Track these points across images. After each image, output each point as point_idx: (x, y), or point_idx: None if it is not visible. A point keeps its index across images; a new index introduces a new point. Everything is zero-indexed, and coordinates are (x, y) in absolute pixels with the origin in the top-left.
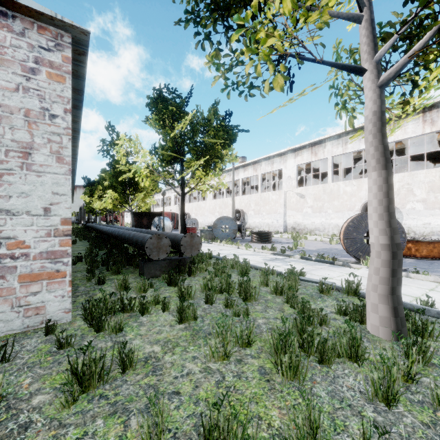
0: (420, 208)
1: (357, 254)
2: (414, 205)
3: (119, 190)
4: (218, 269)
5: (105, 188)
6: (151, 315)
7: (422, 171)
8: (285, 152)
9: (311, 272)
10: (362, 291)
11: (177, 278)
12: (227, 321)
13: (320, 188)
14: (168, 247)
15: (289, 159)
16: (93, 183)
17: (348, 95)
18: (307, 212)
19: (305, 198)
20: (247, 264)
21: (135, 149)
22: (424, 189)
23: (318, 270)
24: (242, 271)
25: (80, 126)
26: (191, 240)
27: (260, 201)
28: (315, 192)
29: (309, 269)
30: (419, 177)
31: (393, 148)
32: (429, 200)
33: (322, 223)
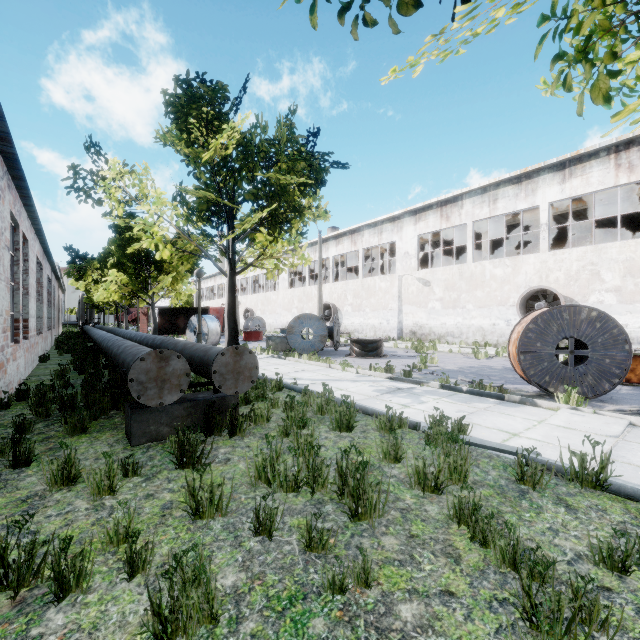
0: (611, 302)
1: (542, 380)
2: (602, 296)
3: (133, 271)
4: (292, 417)
5: (106, 266)
6: (87, 598)
7: (614, 244)
8: (400, 215)
9: (471, 419)
10: (614, 478)
11: (197, 450)
12: (311, 618)
13: (455, 271)
14: (184, 378)
15: (407, 226)
16: (84, 258)
17: (598, 20)
18: (434, 308)
19: (431, 286)
20: (351, 408)
21: (142, 189)
22: (618, 272)
23: (482, 414)
24: (340, 423)
25: (5, 124)
26: (236, 362)
27: (361, 290)
28: (446, 277)
29: (465, 411)
30: (609, 252)
31: (565, 210)
32: (625, 289)
33: (458, 324)
